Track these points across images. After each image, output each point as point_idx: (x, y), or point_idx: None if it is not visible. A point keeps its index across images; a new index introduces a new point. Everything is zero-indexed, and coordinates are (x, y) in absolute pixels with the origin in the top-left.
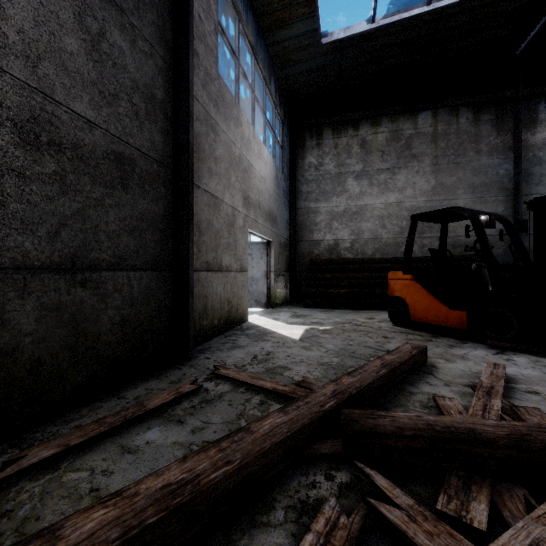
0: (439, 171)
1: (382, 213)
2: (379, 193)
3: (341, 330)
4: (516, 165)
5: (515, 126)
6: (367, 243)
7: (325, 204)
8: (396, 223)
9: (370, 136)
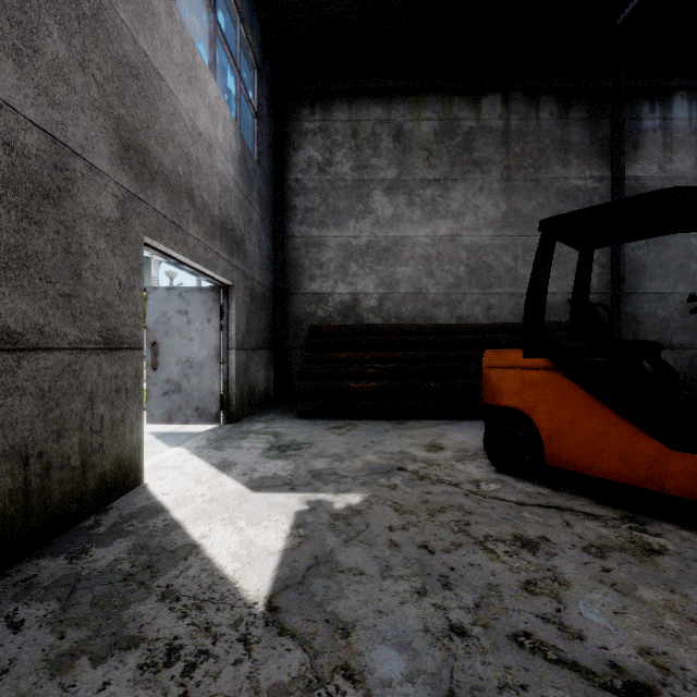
0: (513, 191)
1: (428, 252)
2: (423, 218)
3: (393, 511)
4: (616, 190)
5: (614, 132)
6: (404, 301)
7: (336, 231)
8: (449, 269)
9: (410, 123)
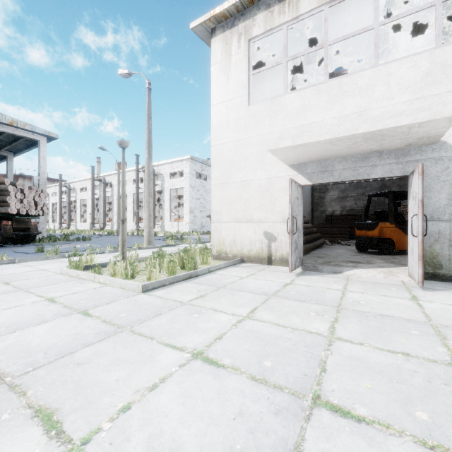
0: None
1: None
2: None
3: None
4: None
5: None
6: None
7: None
8: None
9: None
